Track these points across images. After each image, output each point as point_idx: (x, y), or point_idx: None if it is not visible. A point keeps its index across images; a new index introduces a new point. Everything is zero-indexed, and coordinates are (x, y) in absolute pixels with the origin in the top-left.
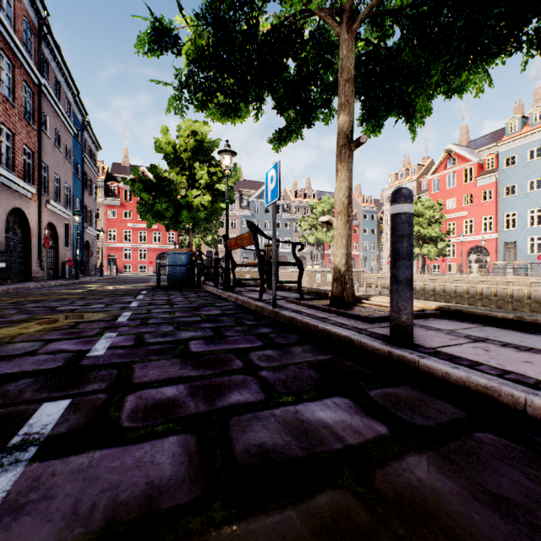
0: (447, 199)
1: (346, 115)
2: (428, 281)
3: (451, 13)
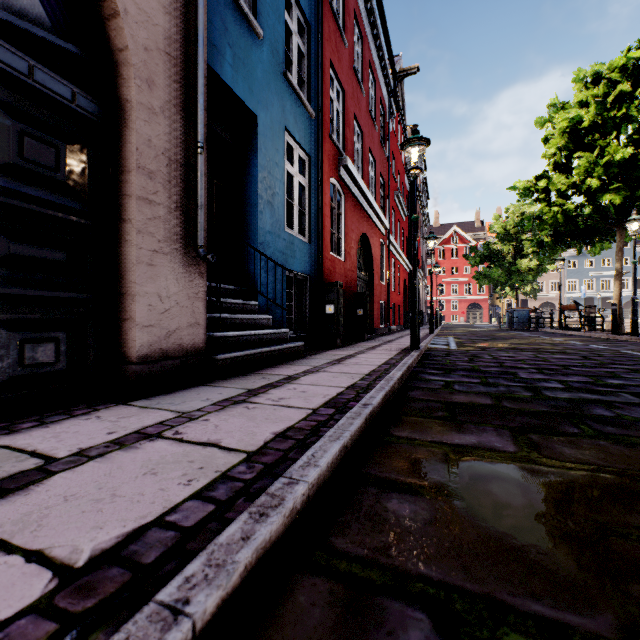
0: None
1: (618, 264)
2: None
3: None
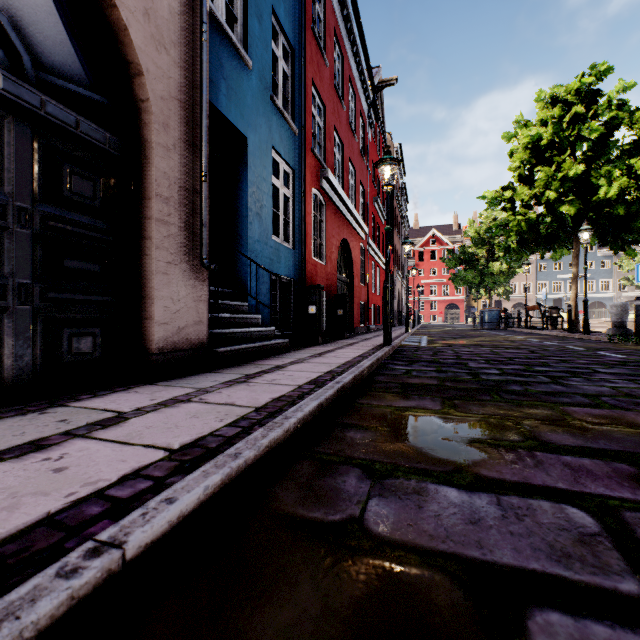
0: None
1: (574, 268)
2: None
3: (614, 237)
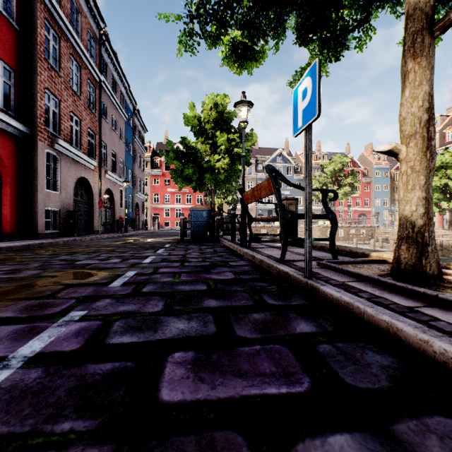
0: None
1: None
2: None
3: None
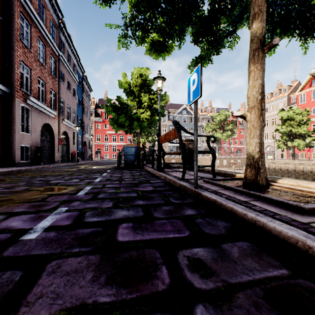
0: (312, 107)
1: (259, 22)
2: (298, 165)
3: None
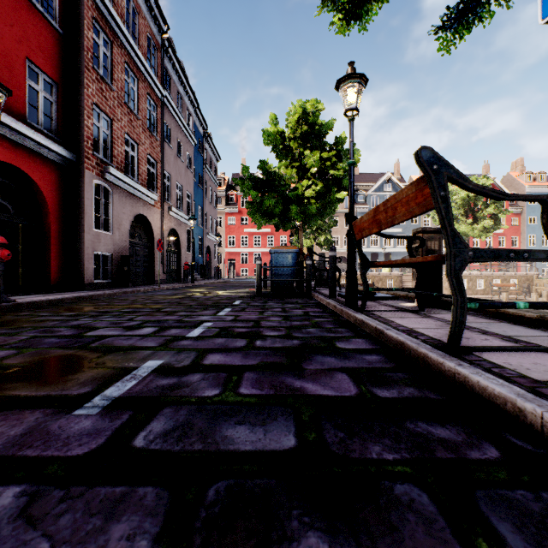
0: None
1: None
2: None
3: None
